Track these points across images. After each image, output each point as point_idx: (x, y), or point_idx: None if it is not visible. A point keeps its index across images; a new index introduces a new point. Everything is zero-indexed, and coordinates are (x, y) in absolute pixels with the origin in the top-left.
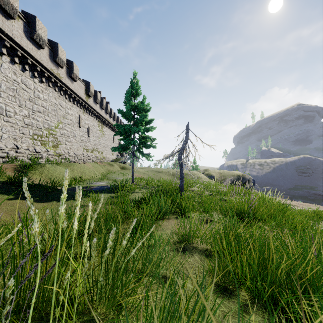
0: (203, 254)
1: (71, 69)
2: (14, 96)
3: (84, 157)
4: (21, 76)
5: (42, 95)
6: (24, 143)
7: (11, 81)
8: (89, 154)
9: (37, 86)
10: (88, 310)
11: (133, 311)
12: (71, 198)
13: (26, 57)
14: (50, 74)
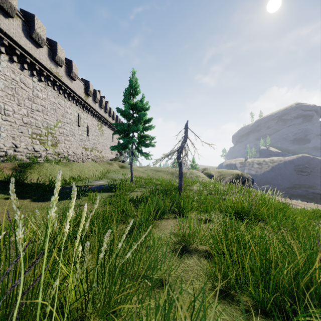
0: (203, 256)
1: (70, 68)
2: (12, 94)
3: (83, 156)
4: (20, 75)
5: (41, 94)
6: (23, 141)
7: (9, 79)
8: (88, 153)
9: (35, 84)
10: (80, 319)
11: (129, 320)
12: (69, 197)
13: (25, 56)
14: (49, 73)
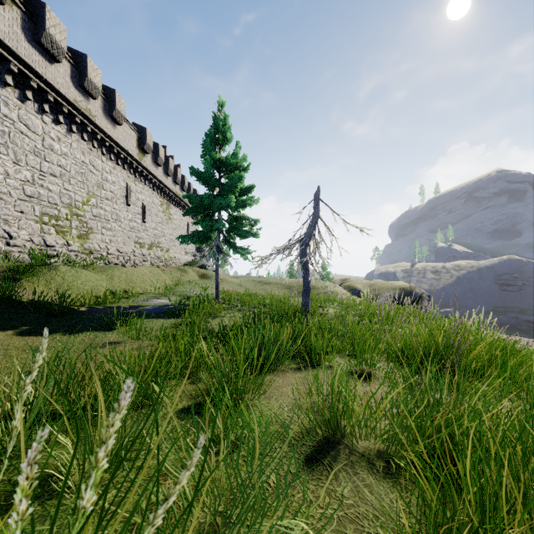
0: (373, 470)
1: (111, 104)
2: (4, 144)
3: (135, 257)
4: (19, 110)
5: (59, 146)
6: (24, 228)
7: None
8: (145, 251)
9: (48, 128)
10: None
11: None
12: (95, 327)
13: (27, 76)
14: (73, 109)
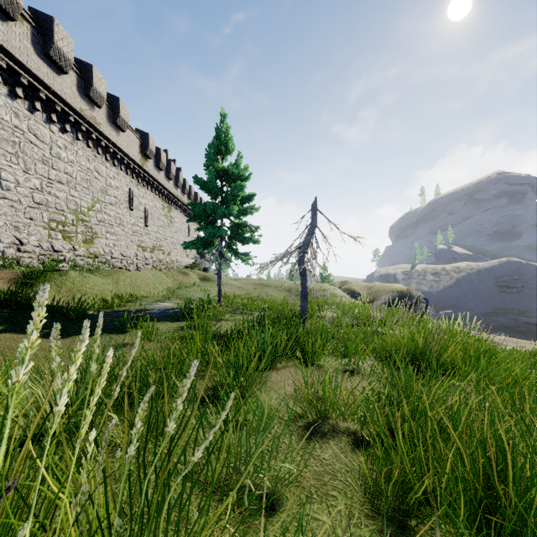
0: (350, 442)
1: (115, 111)
2: (15, 154)
3: (137, 261)
4: (29, 121)
5: (65, 154)
6: (33, 235)
7: (10, 127)
8: (147, 255)
9: (56, 137)
10: None
11: None
12: (108, 330)
13: (36, 88)
14: (79, 118)
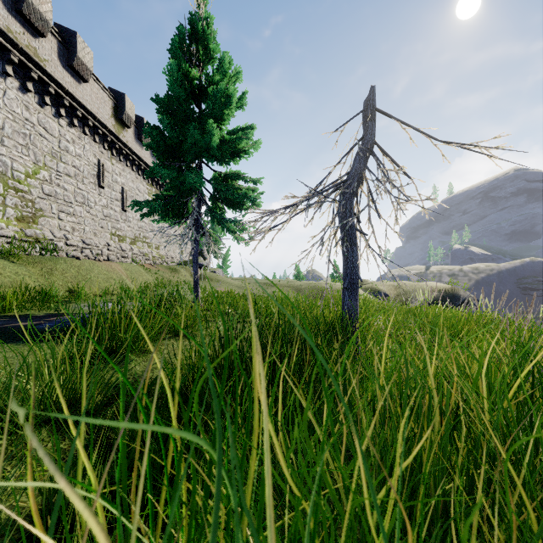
0: None
1: (71, 50)
2: None
3: (109, 252)
4: None
5: None
6: None
7: None
8: (125, 246)
9: None
10: None
11: None
12: None
13: None
14: (6, 41)
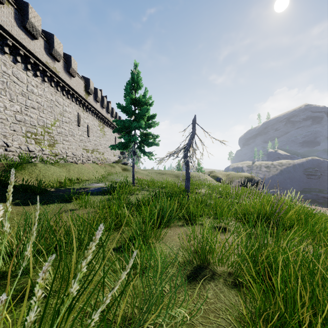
0: (226, 283)
1: (69, 64)
2: (4, 89)
3: (83, 158)
4: (13, 68)
5: (37, 90)
6: (16, 140)
7: (0, 72)
8: (89, 154)
9: (30, 79)
10: None
11: None
12: (59, 201)
13: (18, 48)
14: (45, 67)
